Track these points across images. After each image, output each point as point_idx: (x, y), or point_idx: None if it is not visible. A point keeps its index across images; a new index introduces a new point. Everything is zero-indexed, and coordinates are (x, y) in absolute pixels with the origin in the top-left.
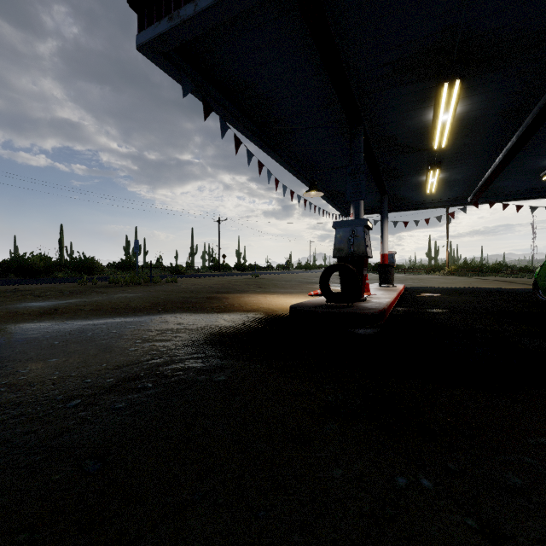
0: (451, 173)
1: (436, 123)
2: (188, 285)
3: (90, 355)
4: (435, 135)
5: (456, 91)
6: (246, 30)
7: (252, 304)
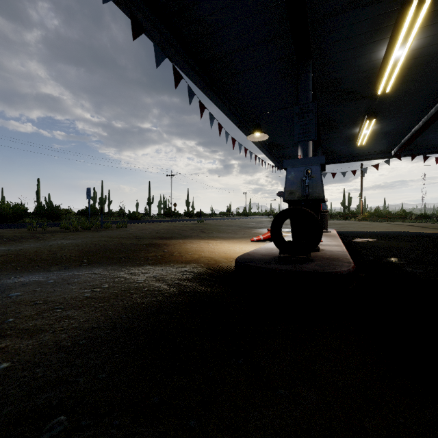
0: (384, 125)
1: (387, 61)
2: (137, 230)
3: None
4: (382, 77)
5: (424, 12)
6: None
7: (193, 252)
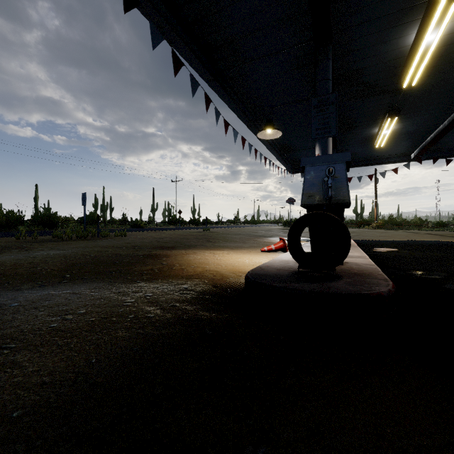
0: (406, 124)
1: (417, 47)
2: (137, 239)
3: None
4: (409, 67)
5: None
6: None
7: (196, 264)
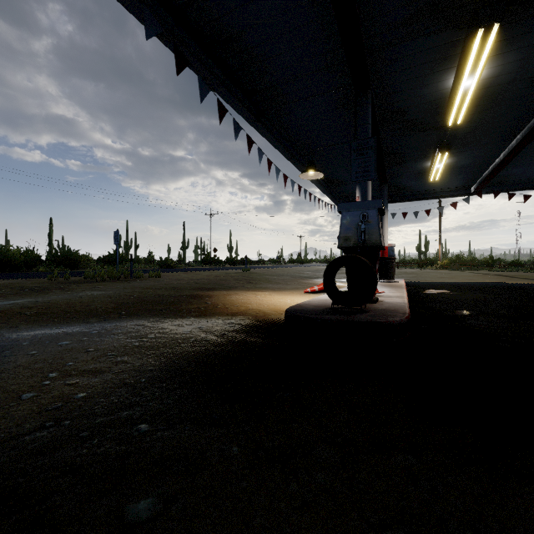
0: (459, 158)
1: (456, 91)
2: (172, 280)
3: None
4: (452, 107)
5: (491, 42)
6: None
7: (239, 304)
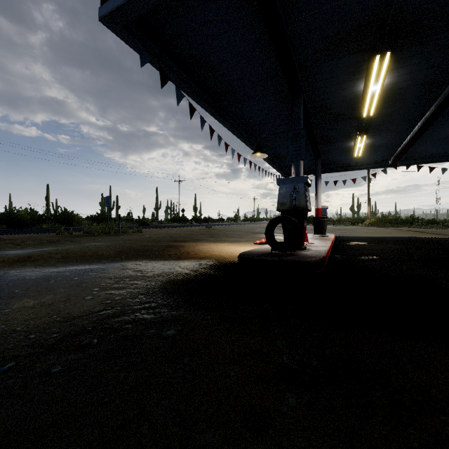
0: (376, 139)
1: (366, 93)
2: (152, 235)
3: (44, 305)
4: (365, 104)
5: (386, 63)
6: (199, 3)
7: (205, 251)
